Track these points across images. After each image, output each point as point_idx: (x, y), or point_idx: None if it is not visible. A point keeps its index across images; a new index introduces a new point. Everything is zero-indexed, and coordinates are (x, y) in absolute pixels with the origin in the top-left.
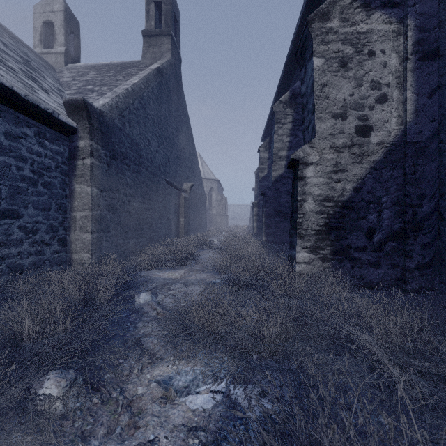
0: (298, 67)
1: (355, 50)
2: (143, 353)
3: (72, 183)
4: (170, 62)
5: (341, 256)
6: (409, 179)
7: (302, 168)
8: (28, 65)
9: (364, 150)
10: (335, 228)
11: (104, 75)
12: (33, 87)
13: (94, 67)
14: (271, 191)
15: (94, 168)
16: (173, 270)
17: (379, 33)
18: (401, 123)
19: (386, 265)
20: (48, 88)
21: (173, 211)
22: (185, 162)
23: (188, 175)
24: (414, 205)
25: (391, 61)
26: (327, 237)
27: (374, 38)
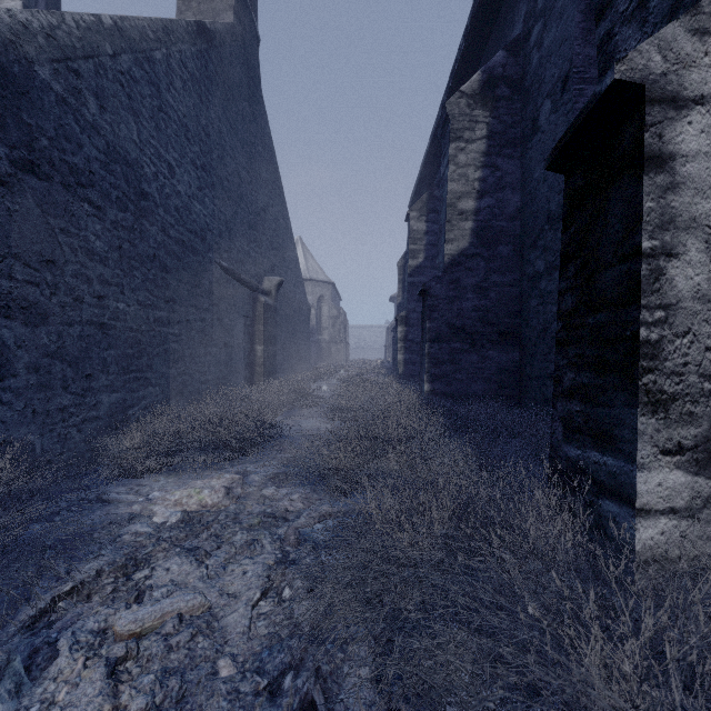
0: (492, 36)
1: None
2: None
3: None
4: (232, 29)
5: None
6: None
7: (661, 121)
8: None
9: None
10: None
11: None
12: None
13: None
14: (442, 285)
15: None
16: (209, 471)
17: None
18: None
19: None
20: None
21: (239, 330)
22: (266, 238)
23: (274, 265)
24: None
25: None
26: None
27: None
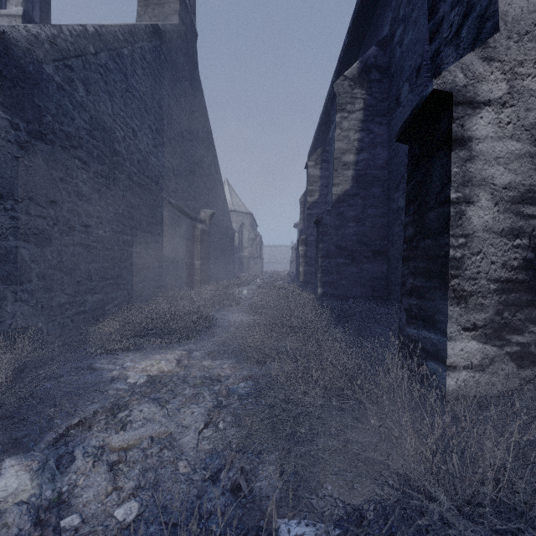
0: (368, 34)
1: None
2: None
3: None
4: (178, 28)
5: None
6: None
7: (463, 116)
8: None
9: None
10: None
11: None
12: None
13: None
14: (331, 216)
15: None
16: (164, 350)
17: None
18: None
19: None
20: None
21: (182, 249)
22: (202, 181)
23: (208, 201)
24: None
25: None
26: (531, 300)
27: None
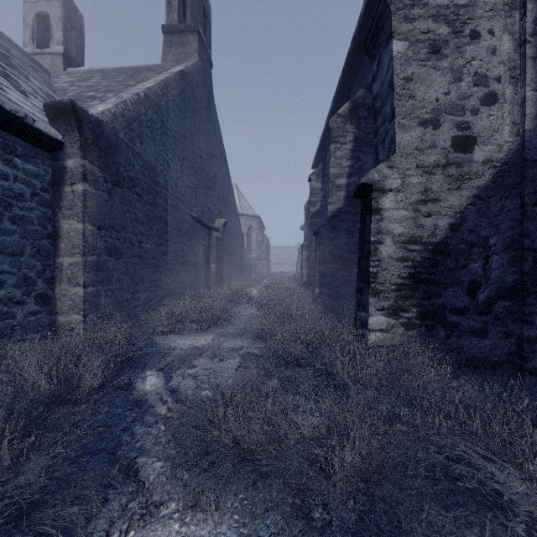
0: (360, 72)
1: (452, 30)
2: (136, 492)
3: (57, 218)
4: (197, 65)
5: (433, 320)
6: (529, 212)
7: (377, 197)
8: (5, 60)
9: (465, 172)
10: (424, 281)
11: (112, 80)
12: (1, 84)
13: (100, 72)
14: (326, 229)
15: (88, 197)
16: (198, 333)
17: (485, 7)
18: (517, 133)
19: (495, 334)
20: (29, 89)
21: (201, 255)
22: (216, 193)
23: (221, 210)
24: (536, 249)
25: (502, 46)
26: (413, 295)
27: (478, 13)
